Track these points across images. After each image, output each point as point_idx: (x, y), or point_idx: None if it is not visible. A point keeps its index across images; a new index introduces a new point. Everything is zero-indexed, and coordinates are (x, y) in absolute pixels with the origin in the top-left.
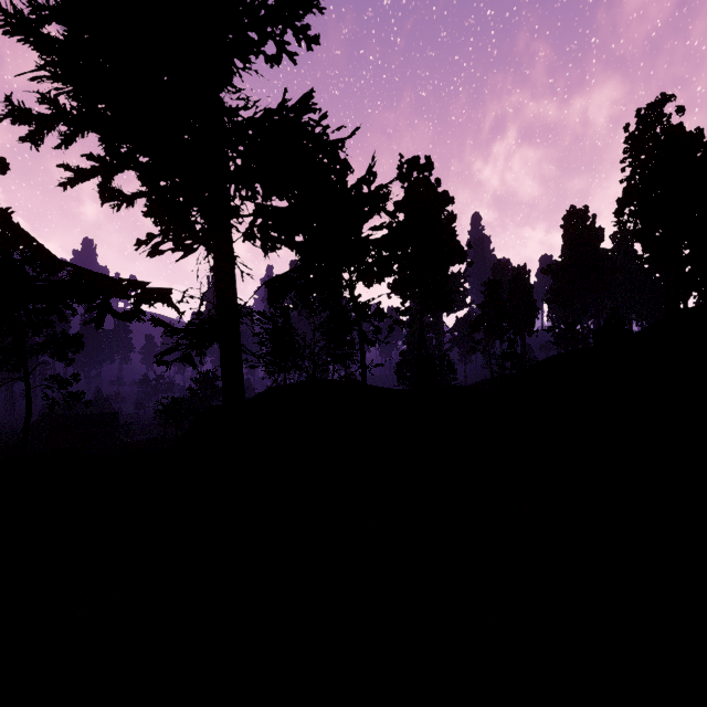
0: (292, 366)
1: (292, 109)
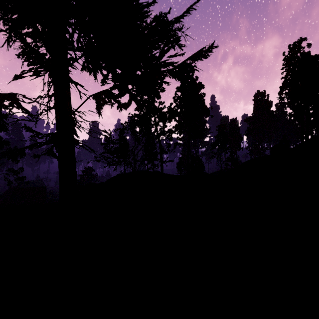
0: (122, 161)
1: None
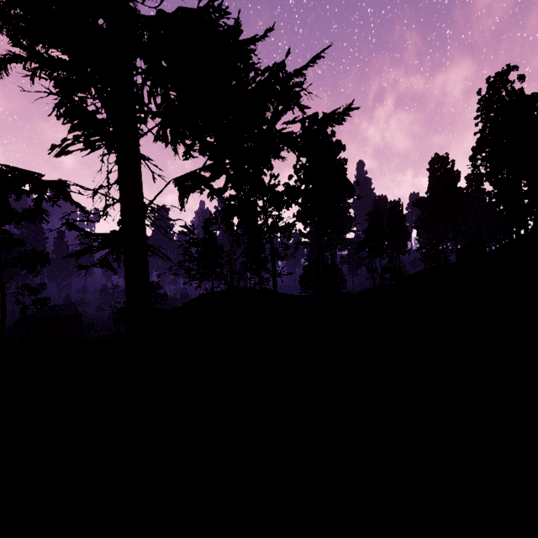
0: (211, 273)
1: (204, 9)
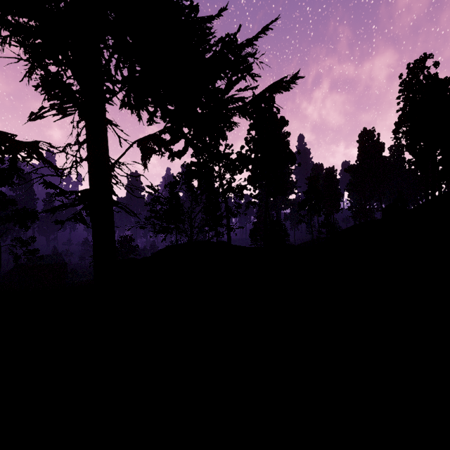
0: (174, 228)
1: None
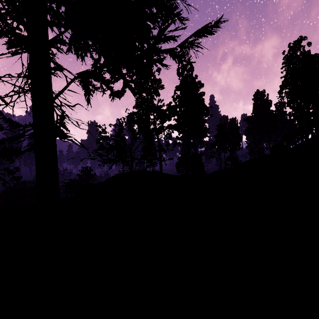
0: (118, 159)
1: None
